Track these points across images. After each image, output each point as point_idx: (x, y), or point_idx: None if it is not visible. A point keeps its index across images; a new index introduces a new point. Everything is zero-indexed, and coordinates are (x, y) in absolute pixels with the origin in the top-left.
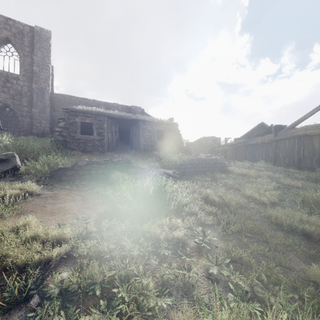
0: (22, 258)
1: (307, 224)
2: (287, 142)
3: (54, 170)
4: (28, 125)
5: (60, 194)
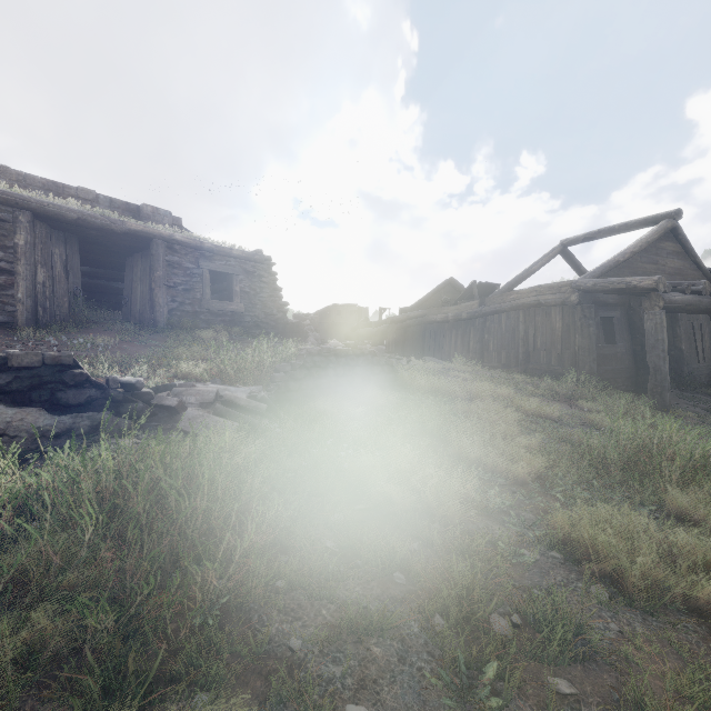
0: None
1: (704, 575)
2: (505, 319)
3: None
4: None
5: None
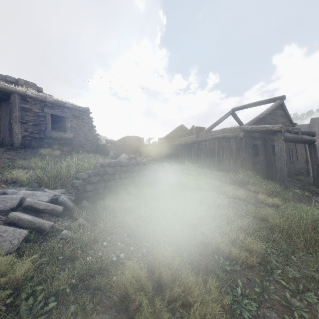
0: None
1: None
2: (208, 144)
3: None
4: None
5: None
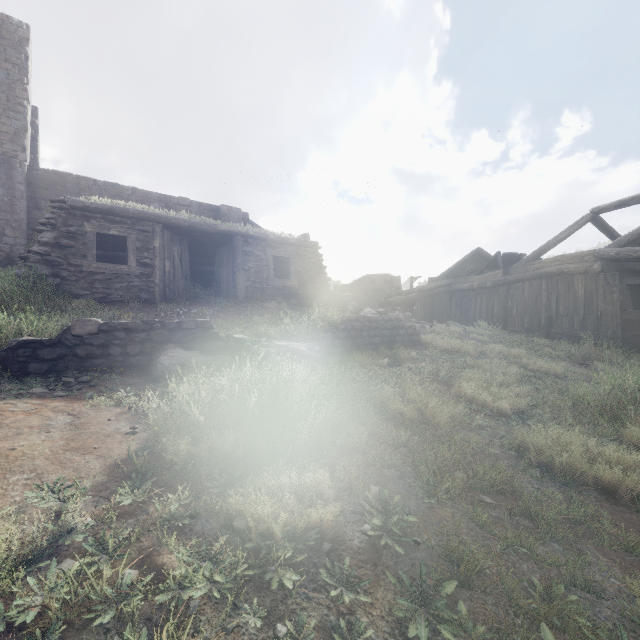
0: None
1: (607, 465)
2: (528, 287)
3: (6, 348)
4: None
5: (10, 411)
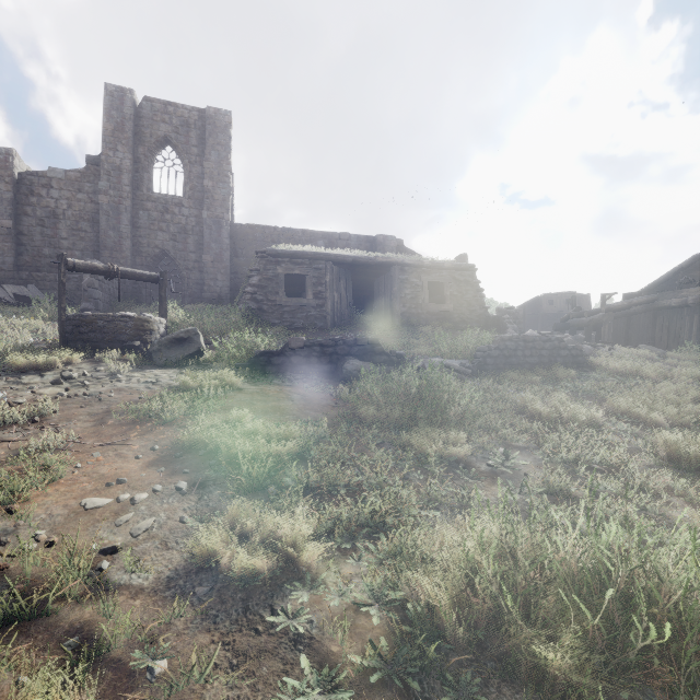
0: (248, 450)
1: None
2: None
3: (254, 356)
4: (196, 285)
5: (269, 390)
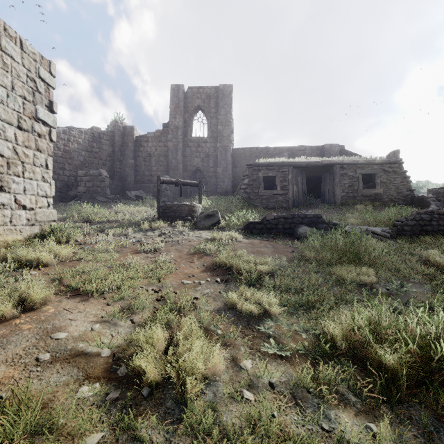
0: (246, 268)
1: None
2: None
3: (247, 224)
4: (213, 185)
5: (254, 242)
